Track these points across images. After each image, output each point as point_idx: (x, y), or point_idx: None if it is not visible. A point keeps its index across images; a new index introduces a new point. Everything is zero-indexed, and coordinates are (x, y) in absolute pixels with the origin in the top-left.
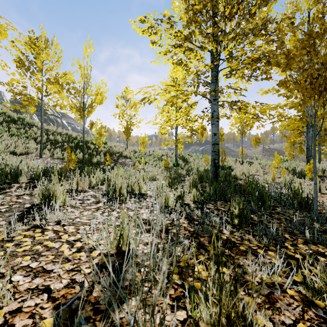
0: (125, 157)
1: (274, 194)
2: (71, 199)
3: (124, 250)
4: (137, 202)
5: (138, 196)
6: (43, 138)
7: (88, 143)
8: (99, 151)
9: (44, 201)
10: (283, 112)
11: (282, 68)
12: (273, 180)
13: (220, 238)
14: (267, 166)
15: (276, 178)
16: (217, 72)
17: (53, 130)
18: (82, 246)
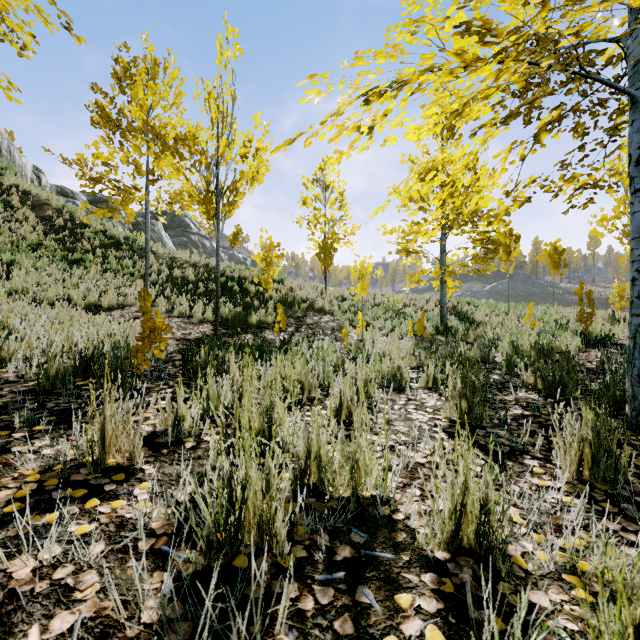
0: (321, 310)
1: None
2: None
3: None
4: None
5: (349, 549)
6: (161, 275)
7: (244, 283)
8: (265, 299)
9: None
10: None
11: None
12: None
13: None
14: None
15: None
16: None
17: (185, 258)
18: None
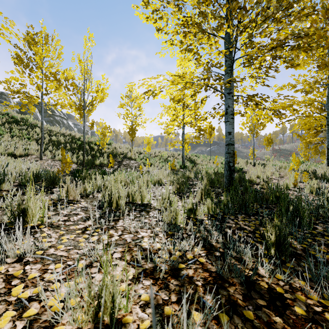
0: (130, 158)
1: (304, 205)
2: (55, 214)
3: (107, 322)
4: (137, 218)
5: (140, 209)
6: (45, 139)
7: (91, 144)
8: (102, 152)
9: (14, 220)
10: (300, 110)
11: (327, 45)
12: (294, 185)
13: (259, 287)
14: (283, 169)
15: (298, 183)
16: (232, 61)
17: (56, 130)
18: (37, 312)
